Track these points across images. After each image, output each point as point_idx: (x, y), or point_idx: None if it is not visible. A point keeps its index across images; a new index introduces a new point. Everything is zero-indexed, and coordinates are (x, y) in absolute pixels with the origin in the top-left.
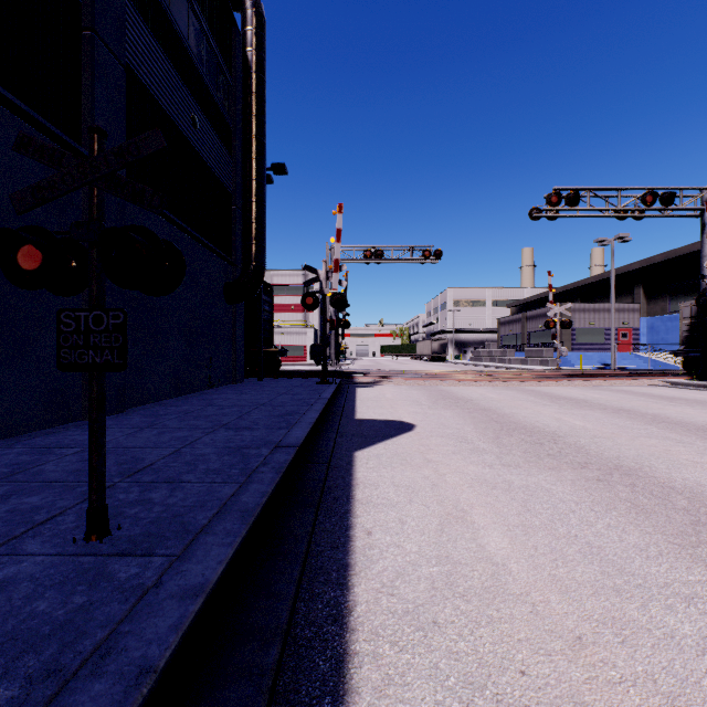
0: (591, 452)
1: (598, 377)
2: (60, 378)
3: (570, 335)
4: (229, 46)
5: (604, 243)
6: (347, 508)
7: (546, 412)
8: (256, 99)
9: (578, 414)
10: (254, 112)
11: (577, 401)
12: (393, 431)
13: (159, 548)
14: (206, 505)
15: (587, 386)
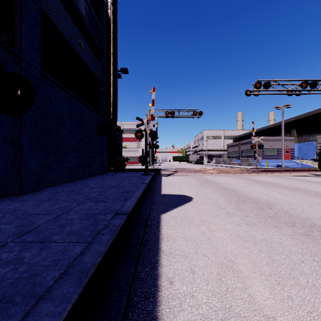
0: (293, 215)
1: (278, 171)
2: (1, 173)
3: (261, 151)
4: (99, 10)
5: (279, 108)
6: (156, 259)
7: (258, 190)
8: (113, 36)
9: (275, 191)
10: (112, 41)
11: (272, 184)
12: (181, 201)
13: (2, 317)
14: (58, 264)
15: (273, 176)
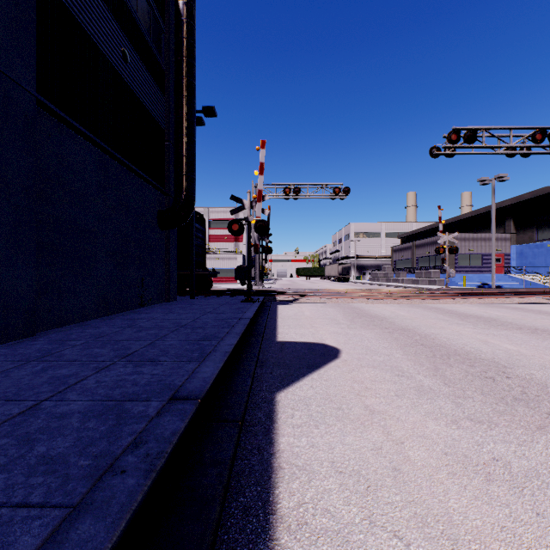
0: None
1: (489, 295)
2: None
3: (453, 259)
4: None
5: (485, 182)
6: (263, 549)
7: (466, 332)
8: (187, 44)
9: (500, 335)
10: (185, 55)
11: (485, 319)
12: (318, 358)
13: None
14: None
15: (481, 303)
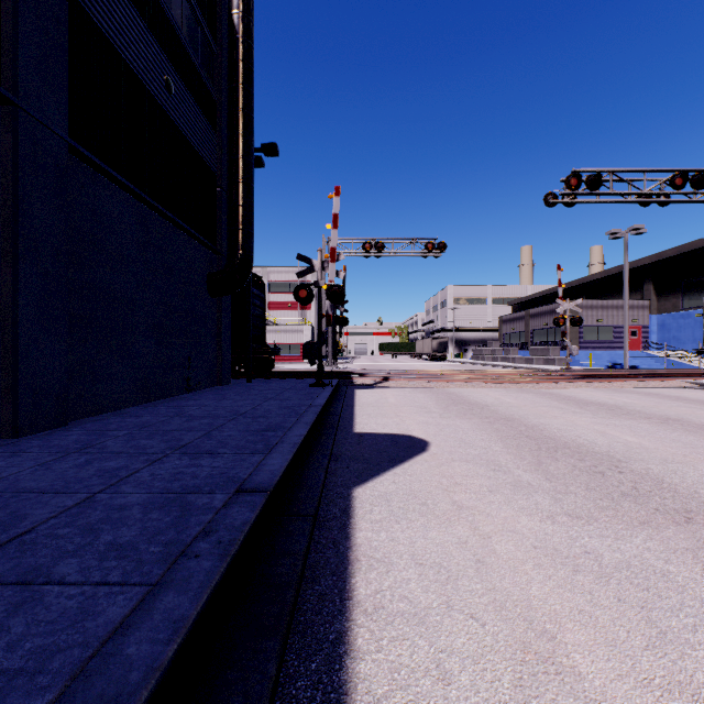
0: (680, 489)
1: (618, 378)
2: None
3: (577, 333)
4: (213, 10)
5: (617, 236)
6: (340, 628)
7: (582, 423)
8: (243, 68)
9: (622, 426)
10: (241, 82)
11: (609, 407)
12: (403, 452)
13: None
14: (46, 668)
15: (608, 388)
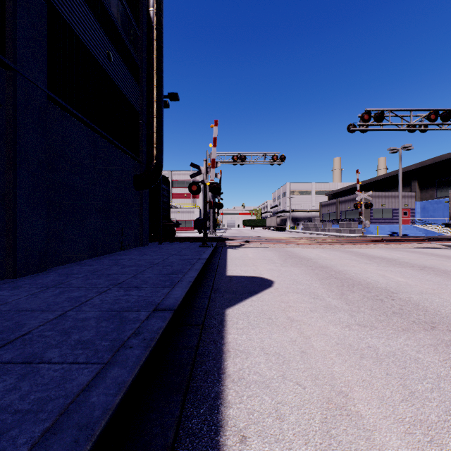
0: (429, 309)
1: (395, 241)
2: None
3: (369, 213)
4: (137, 8)
5: (394, 151)
6: (217, 390)
7: (370, 269)
8: (156, 45)
9: (395, 271)
10: (155, 53)
11: (388, 260)
12: (257, 287)
13: None
14: (44, 409)
15: (388, 248)
